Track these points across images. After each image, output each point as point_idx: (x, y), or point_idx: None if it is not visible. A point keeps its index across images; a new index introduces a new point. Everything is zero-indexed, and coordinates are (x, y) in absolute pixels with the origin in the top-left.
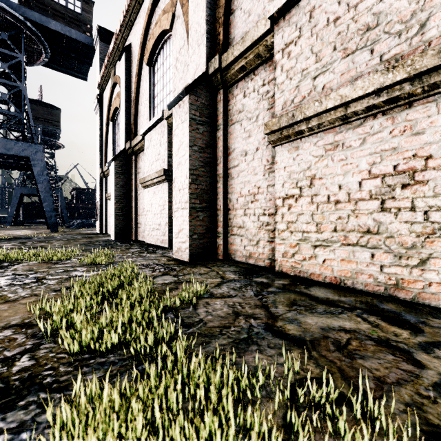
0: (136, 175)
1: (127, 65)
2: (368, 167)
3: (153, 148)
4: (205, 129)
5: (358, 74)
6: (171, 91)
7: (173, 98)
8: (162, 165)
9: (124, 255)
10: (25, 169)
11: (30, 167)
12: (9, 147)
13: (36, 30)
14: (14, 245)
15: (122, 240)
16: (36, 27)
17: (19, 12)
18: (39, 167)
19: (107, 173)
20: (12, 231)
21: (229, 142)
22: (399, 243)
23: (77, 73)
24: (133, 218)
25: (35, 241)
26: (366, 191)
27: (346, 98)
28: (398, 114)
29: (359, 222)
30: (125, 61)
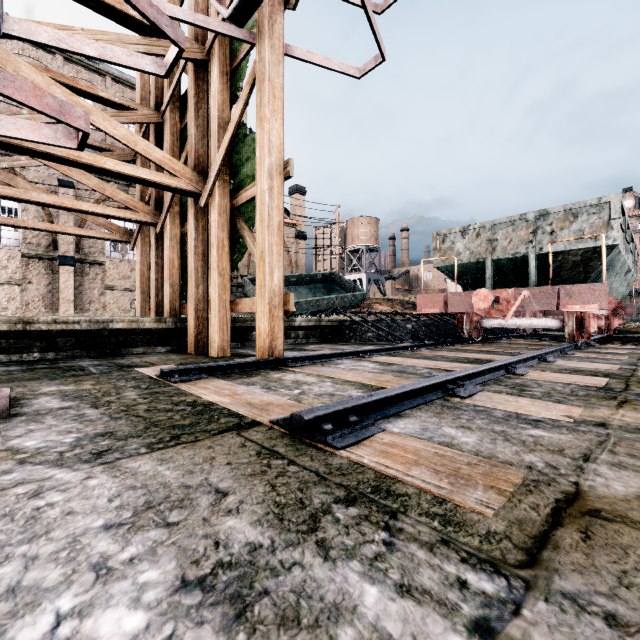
0: None
1: None
2: (5, 295)
3: None
4: None
5: (2, 275)
6: None
7: None
8: None
9: None
10: None
11: None
12: None
13: None
14: None
15: None
16: None
17: None
18: None
19: None
20: None
21: None
22: (12, 310)
23: None
24: None
25: None
26: (4, 300)
27: (0, 280)
28: (12, 286)
29: (2, 306)
30: None
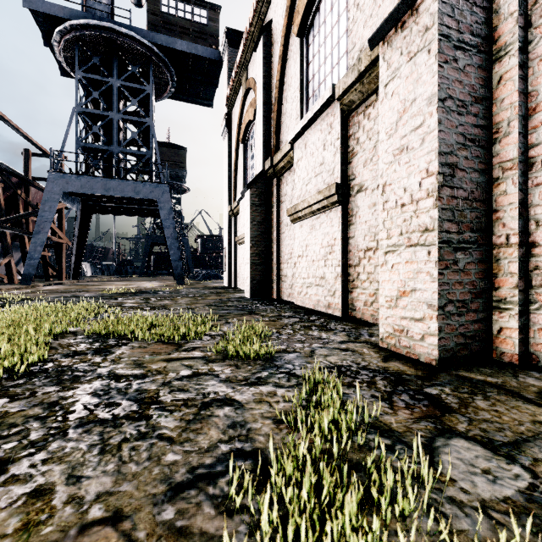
0: (279, 206)
1: (266, 51)
2: None
3: (310, 157)
4: (469, 60)
5: None
6: (341, 58)
7: (349, 62)
8: (328, 179)
9: (281, 332)
10: (153, 215)
11: (158, 213)
12: (138, 189)
13: (163, 56)
14: (136, 303)
15: (261, 300)
16: (163, 53)
17: (147, 39)
18: (166, 210)
19: (237, 211)
20: (141, 283)
21: (536, 81)
22: None
23: (203, 100)
24: (274, 267)
25: (159, 297)
26: None
27: None
28: None
29: None
30: (264, 47)
